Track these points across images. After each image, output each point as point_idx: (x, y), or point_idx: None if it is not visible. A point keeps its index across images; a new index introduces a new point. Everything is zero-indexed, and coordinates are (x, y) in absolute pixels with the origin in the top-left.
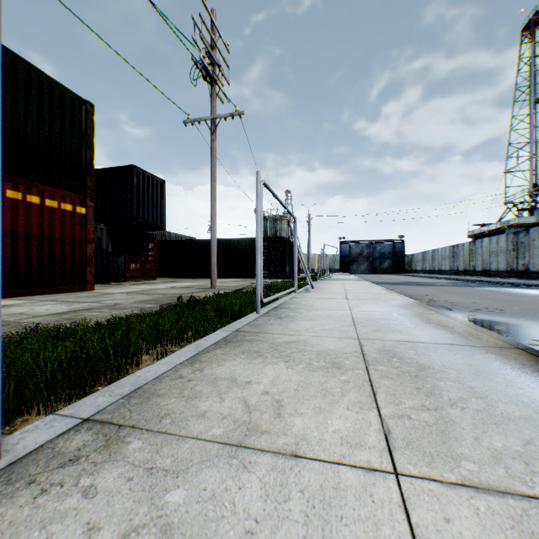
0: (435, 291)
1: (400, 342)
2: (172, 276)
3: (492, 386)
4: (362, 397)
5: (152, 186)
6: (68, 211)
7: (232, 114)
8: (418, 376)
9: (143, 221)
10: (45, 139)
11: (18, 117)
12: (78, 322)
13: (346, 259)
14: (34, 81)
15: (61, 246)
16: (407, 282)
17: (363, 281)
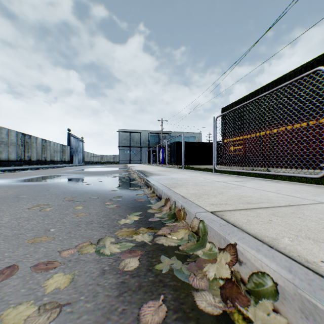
0: None
1: (163, 172)
2: None
3: (152, 171)
4: (165, 170)
5: None
6: None
7: None
8: (160, 171)
9: None
10: None
11: None
12: None
13: None
14: None
15: None
16: None
17: None
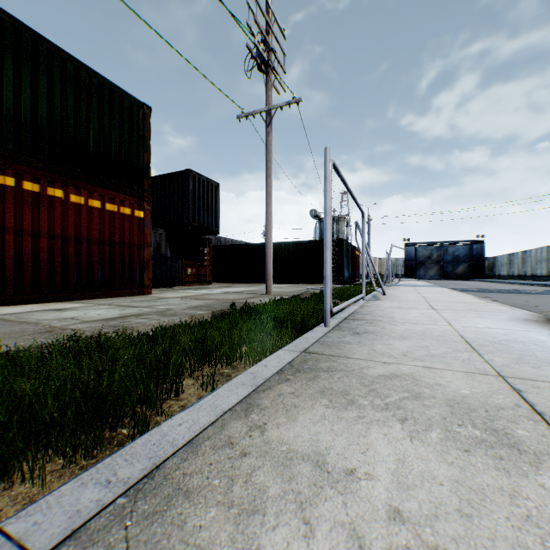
0: (543, 301)
1: None
2: (226, 281)
3: None
4: None
5: (207, 190)
6: (126, 215)
7: (288, 102)
8: None
9: (199, 226)
10: (105, 143)
11: (81, 122)
12: (122, 330)
13: (411, 263)
14: (94, 86)
15: (120, 250)
16: (494, 289)
17: (439, 288)
